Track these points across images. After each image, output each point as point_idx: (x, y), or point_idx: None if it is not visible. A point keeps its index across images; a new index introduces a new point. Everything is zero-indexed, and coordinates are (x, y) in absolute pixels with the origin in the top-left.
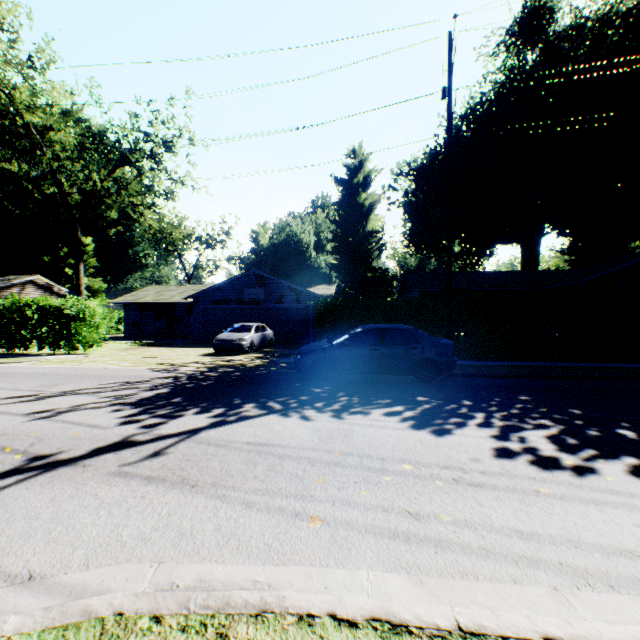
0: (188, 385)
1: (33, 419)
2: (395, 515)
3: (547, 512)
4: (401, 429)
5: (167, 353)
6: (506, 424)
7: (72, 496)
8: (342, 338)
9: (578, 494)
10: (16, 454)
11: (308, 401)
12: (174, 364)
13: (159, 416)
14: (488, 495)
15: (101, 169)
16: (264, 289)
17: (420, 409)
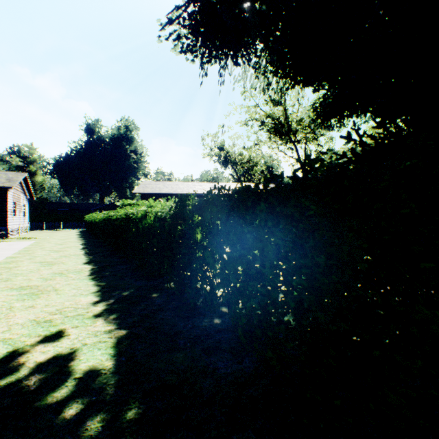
0: None
1: None
2: None
3: None
4: None
5: None
6: None
7: None
8: None
9: None
10: None
11: None
12: None
13: None
14: None
15: None
16: None
17: None
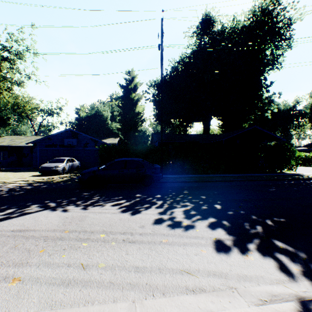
0: (4, 195)
1: None
2: (73, 268)
3: (158, 253)
4: (115, 213)
5: (9, 175)
6: (169, 206)
7: None
8: (105, 165)
9: (179, 240)
10: None
11: (75, 200)
12: (6, 182)
13: None
14: (135, 247)
15: None
16: (76, 139)
17: (133, 201)
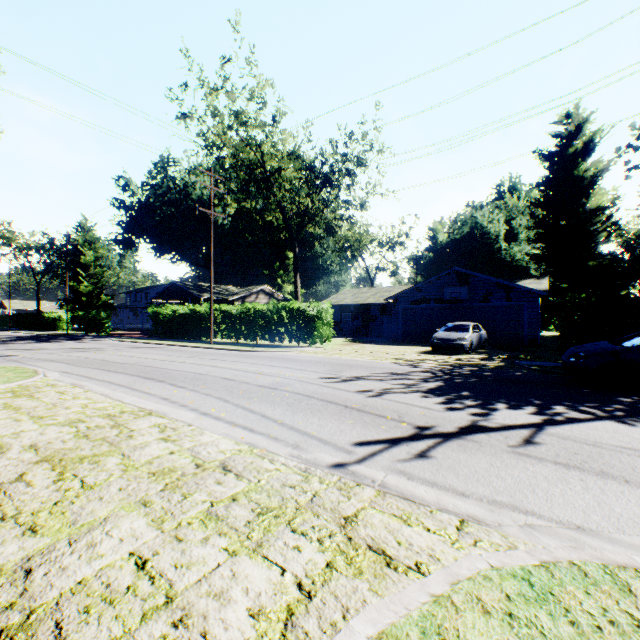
0: (454, 380)
1: (367, 396)
2: None
3: None
4: None
5: (384, 349)
6: None
7: (504, 465)
8: None
9: None
10: (399, 422)
11: (632, 411)
12: (409, 360)
13: (473, 406)
14: None
15: (308, 194)
16: (467, 287)
17: None
